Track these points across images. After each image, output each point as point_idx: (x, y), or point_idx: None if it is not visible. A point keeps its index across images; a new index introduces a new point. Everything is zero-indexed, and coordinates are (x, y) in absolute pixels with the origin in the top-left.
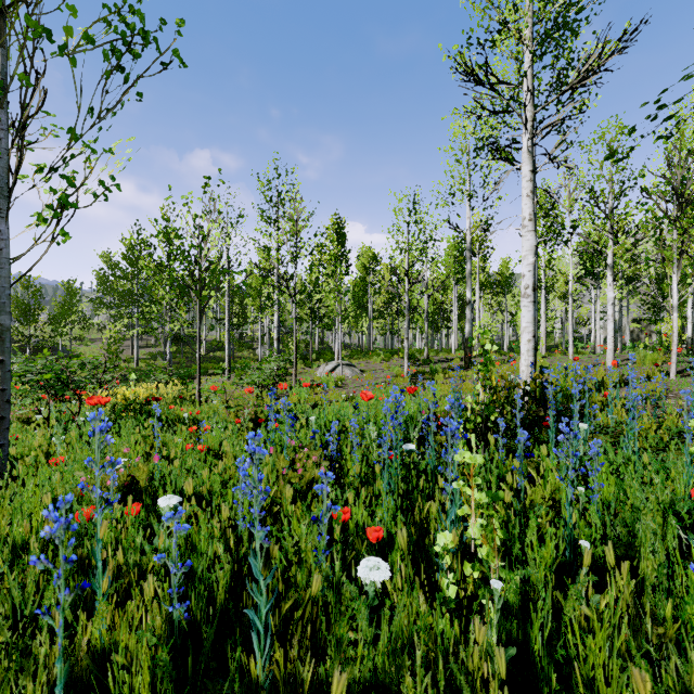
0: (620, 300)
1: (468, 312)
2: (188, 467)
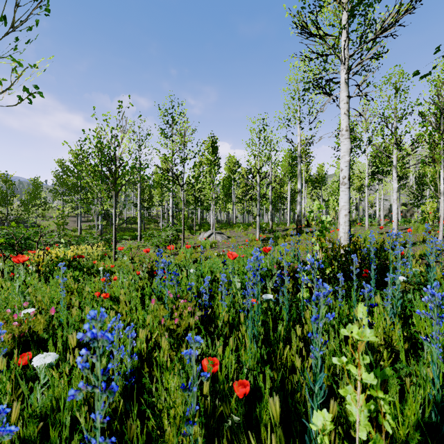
0: None
1: (299, 198)
2: (79, 318)
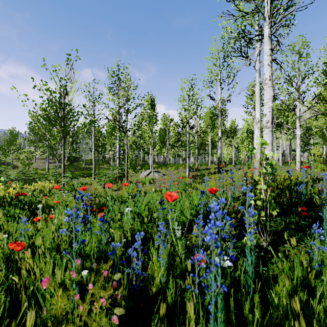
0: (290, 140)
1: (220, 144)
2: None
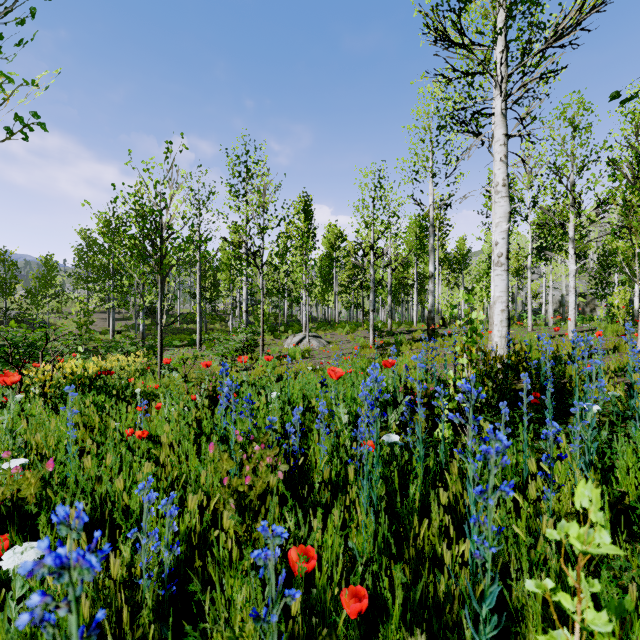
0: None
1: (431, 285)
2: (93, 476)
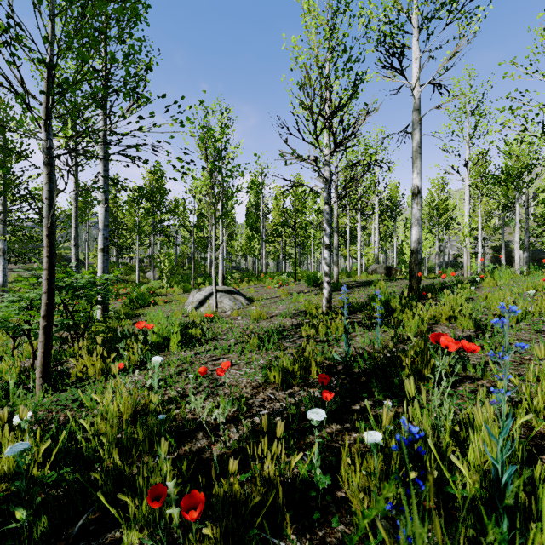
0: (527, 219)
1: (417, 208)
2: None
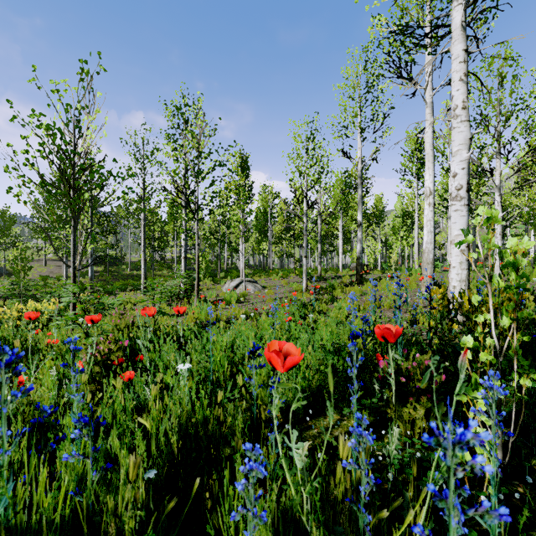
0: (474, 228)
1: (360, 234)
2: None
